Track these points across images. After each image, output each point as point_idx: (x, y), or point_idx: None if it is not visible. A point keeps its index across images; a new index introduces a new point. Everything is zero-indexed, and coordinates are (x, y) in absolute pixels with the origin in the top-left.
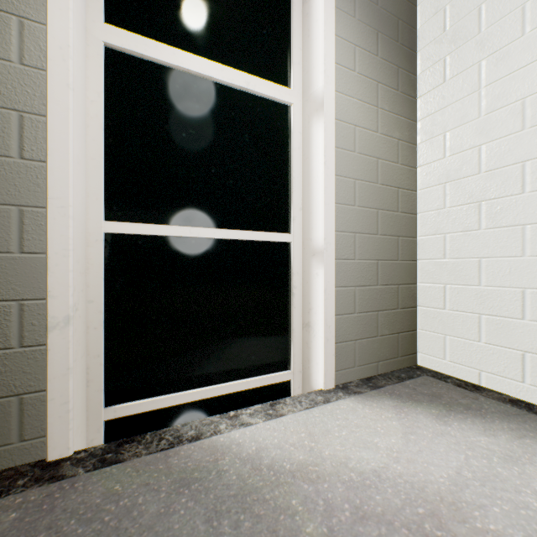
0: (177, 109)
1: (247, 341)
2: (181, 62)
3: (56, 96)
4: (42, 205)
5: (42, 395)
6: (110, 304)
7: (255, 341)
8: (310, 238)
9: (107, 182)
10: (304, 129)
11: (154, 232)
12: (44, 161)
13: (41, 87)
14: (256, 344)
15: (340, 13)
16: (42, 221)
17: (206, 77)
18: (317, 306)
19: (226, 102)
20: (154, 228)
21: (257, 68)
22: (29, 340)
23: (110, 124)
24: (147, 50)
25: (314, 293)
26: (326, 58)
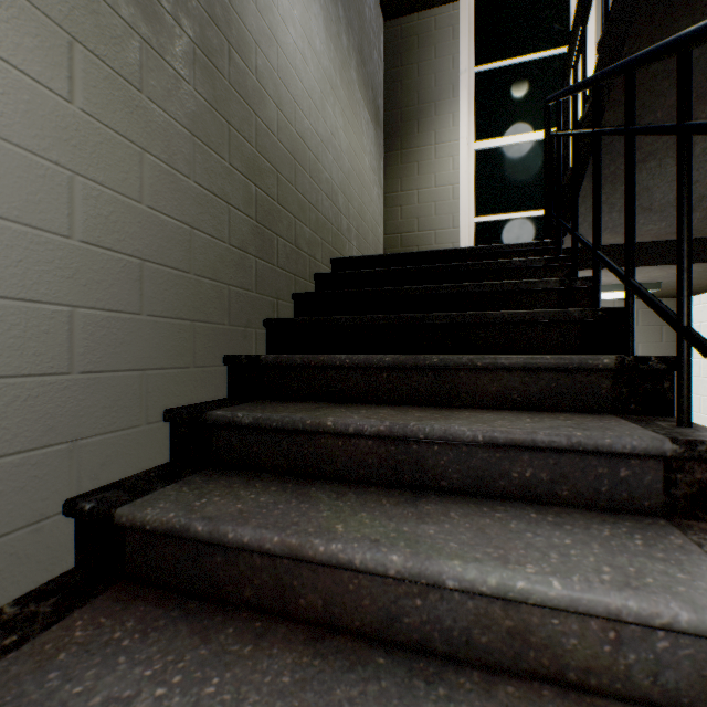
0: (503, 164)
1: None
2: (504, 143)
3: (462, 177)
4: (458, 213)
5: None
6: None
7: None
8: None
9: (475, 203)
10: None
11: (493, 219)
12: (458, 199)
13: (457, 176)
14: None
15: None
16: (458, 218)
17: (517, 143)
18: None
19: (527, 151)
20: (493, 217)
21: None
22: None
23: (476, 180)
24: (490, 145)
25: None
26: None
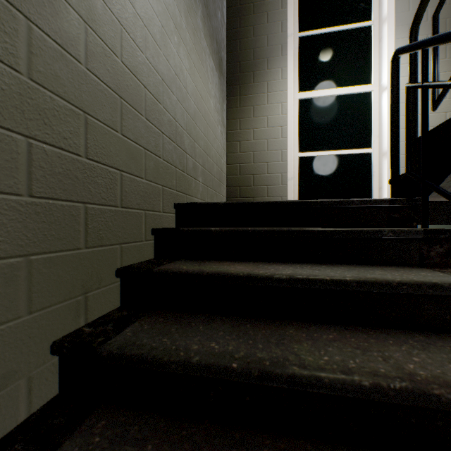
0: (320, 111)
1: (349, 195)
2: (322, 94)
3: (289, 120)
4: (286, 149)
5: (286, 198)
6: (299, 179)
7: (353, 195)
8: (381, 148)
9: (298, 141)
10: (379, 100)
11: (312, 155)
12: (286, 138)
13: (285, 119)
14: (353, 196)
15: (398, 41)
16: (286, 153)
17: (331, 95)
18: (384, 178)
19: (339, 102)
20: (312, 153)
21: (354, 82)
22: (283, 183)
23: (299, 123)
24: (310, 95)
25: (383, 172)
26: (388, 66)
